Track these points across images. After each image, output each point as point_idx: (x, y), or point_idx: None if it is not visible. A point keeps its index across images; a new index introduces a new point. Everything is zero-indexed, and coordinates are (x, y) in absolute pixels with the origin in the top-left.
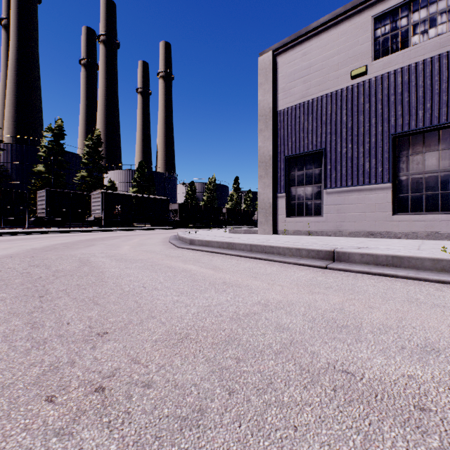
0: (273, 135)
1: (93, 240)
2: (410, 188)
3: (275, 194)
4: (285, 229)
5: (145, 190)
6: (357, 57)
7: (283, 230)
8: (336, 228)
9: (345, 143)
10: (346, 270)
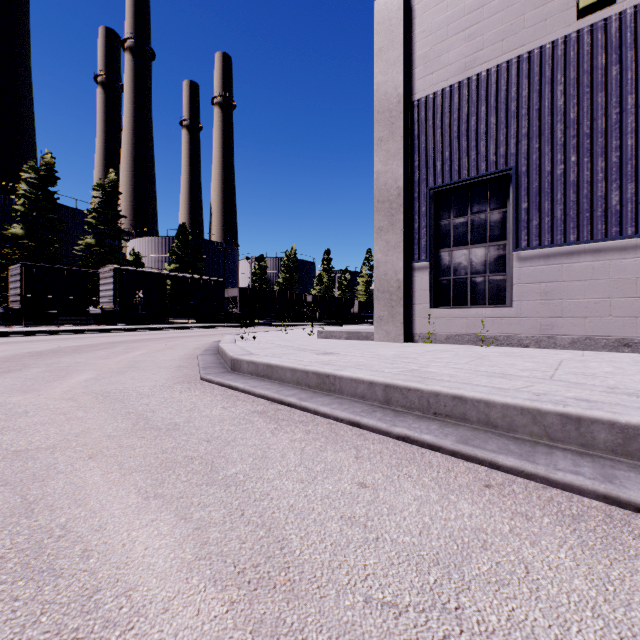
0: (405, 148)
1: (53, 352)
2: None
3: (409, 263)
4: (430, 332)
5: (188, 268)
6: None
7: (425, 333)
8: (541, 331)
9: (562, 153)
10: None
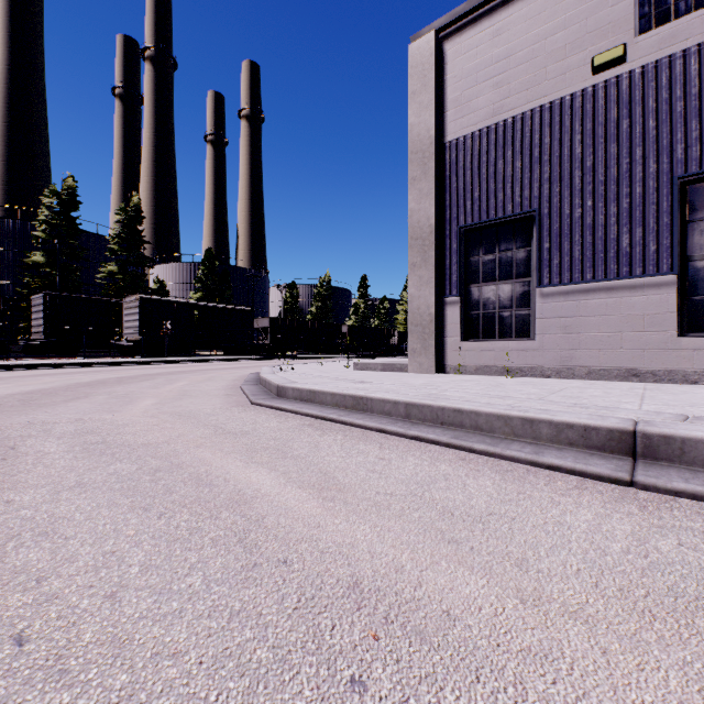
0: (437, 188)
1: (100, 383)
2: None
3: (441, 298)
4: (460, 363)
5: (215, 297)
6: (605, 30)
7: (456, 365)
8: (561, 363)
9: (580, 197)
10: None
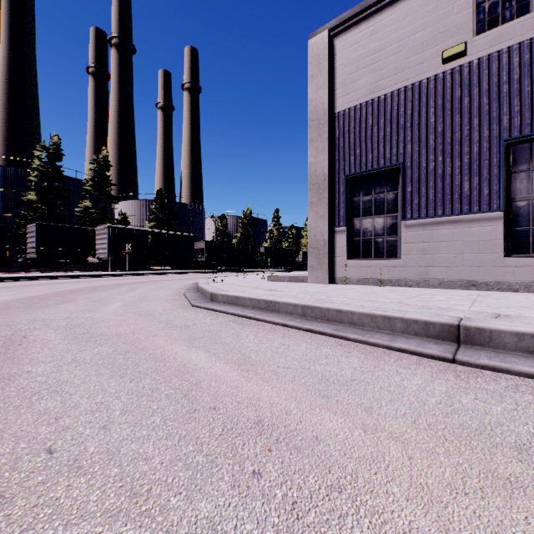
0: (329, 146)
1: (80, 290)
2: (533, 218)
3: (332, 228)
4: (346, 276)
5: (164, 225)
6: (451, 31)
7: (343, 277)
8: (420, 276)
9: (433, 154)
10: (500, 369)
